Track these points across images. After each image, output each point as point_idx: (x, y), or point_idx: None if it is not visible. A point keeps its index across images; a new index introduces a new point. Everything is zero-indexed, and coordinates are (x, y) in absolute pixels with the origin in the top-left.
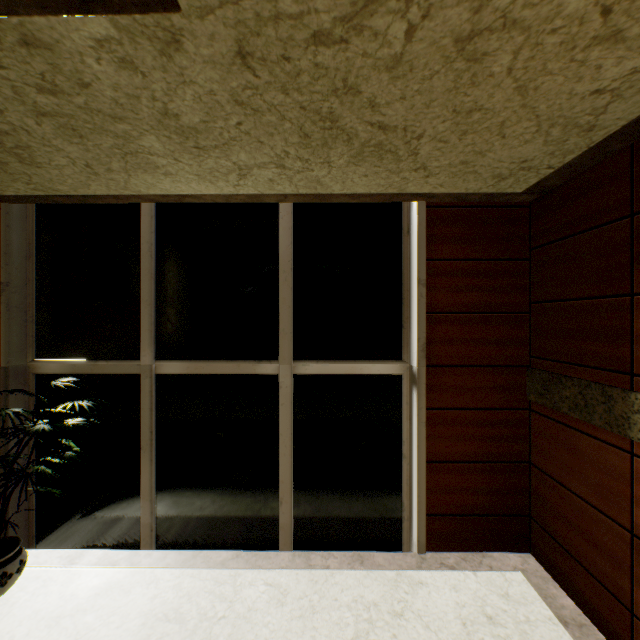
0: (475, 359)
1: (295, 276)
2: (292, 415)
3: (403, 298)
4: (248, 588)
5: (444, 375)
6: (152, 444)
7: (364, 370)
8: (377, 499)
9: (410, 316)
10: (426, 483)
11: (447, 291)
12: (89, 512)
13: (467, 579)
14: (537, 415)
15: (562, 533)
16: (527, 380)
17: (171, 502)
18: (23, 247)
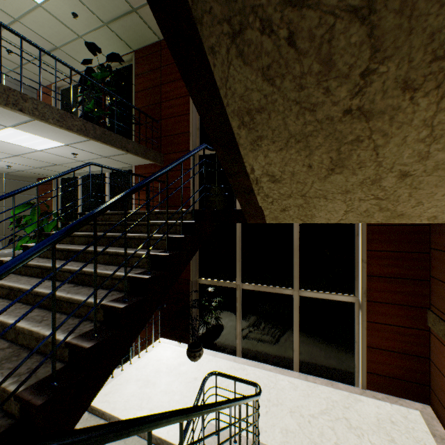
0: (395, 301)
1: (300, 252)
2: (299, 313)
3: (355, 266)
4: (281, 381)
5: (376, 306)
6: (240, 316)
7: (334, 298)
8: (341, 359)
9: (358, 275)
10: (366, 356)
11: (378, 266)
12: (217, 338)
13: (385, 405)
14: (432, 335)
15: (440, 396)
16: (427, 315)
17: (247, 340)
18: None
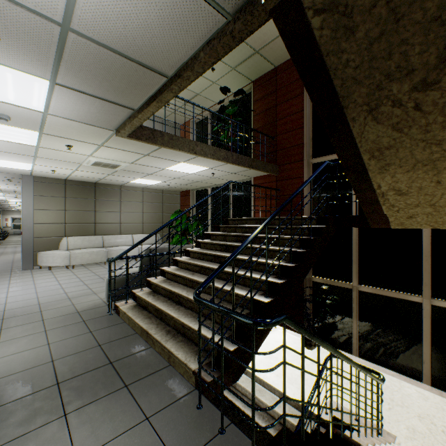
0: None
1: (432, 258)
2: (430, 323)
3: None
4: (406, 388)
5: None
6: (356, 317)
7: None
8: None
9: None
10: None
11: None
12: (330, 334)
13: None
14: None
15: None
16: None
17: (364, 342)
18: None
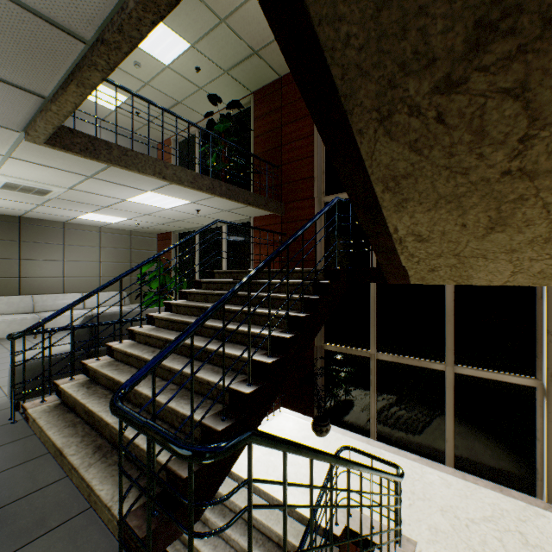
0: None
1: (455, 318)
2: (453, 395)
3: (536, 338)
4: (429, 474)
5: None
6: (375, 391)
7: (504, 379)
8: (515, 460)
9: (542, 351)
10: None
11: None
12: (346, 414)
13: None
14: None
15: None
16: None
17: (384, 421)
18: None
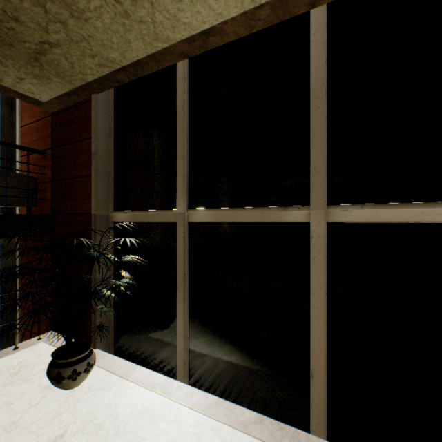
0: None
1: (330, 103)
2: (326, 272)
3: None
4: None
5: None
6: (185, 285)
7: None
8: None
9: None
10: None
11: None
12: (143, 334)
13: None
14: None
15: None
16: None
17: (200, 342)
18: (106, 128)
